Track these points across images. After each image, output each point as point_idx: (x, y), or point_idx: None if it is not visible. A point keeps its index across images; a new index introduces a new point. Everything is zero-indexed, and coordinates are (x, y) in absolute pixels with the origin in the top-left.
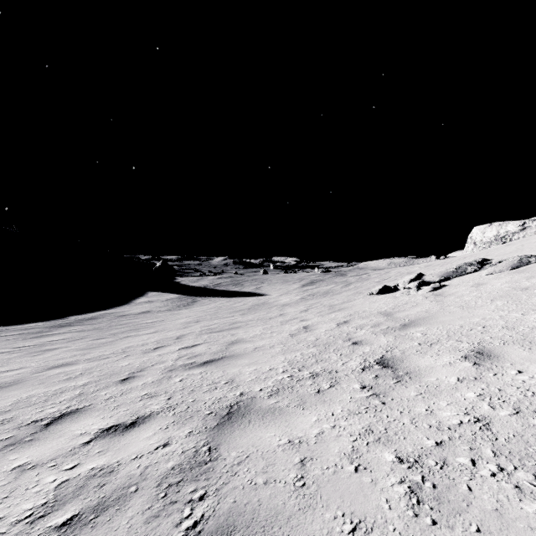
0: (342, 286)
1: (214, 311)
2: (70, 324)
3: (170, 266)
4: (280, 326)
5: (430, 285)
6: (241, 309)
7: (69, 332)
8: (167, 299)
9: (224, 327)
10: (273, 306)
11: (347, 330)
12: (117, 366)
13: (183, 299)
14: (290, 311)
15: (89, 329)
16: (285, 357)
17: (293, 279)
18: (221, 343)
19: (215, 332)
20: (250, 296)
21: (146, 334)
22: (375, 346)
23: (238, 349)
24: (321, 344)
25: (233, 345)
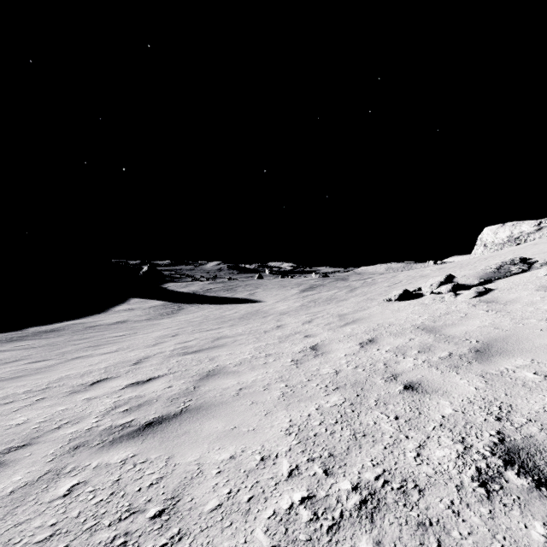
0: (346, 291)
1: (200, 321)
2: (23, 338)
3: (158, 271)
4: (279, 344)
5: (471, 288)
6: (231, 318)
7: (10, 350)
8: (150, 306)
9: (205, 345)
10: (269, 315)
11: (382, 356)
12: (2, 427)
13: (168, 306)
14: (289, 321)
15: (39, 345)
16: (290, 416)
17: (290, 284)
18: (191, 376)
19: (190, 354)
20: (243, 303)
21: (102, 354)
22: (458, 399)
23: (212, 391)
24: (347, 384)
25: (207, 381)
